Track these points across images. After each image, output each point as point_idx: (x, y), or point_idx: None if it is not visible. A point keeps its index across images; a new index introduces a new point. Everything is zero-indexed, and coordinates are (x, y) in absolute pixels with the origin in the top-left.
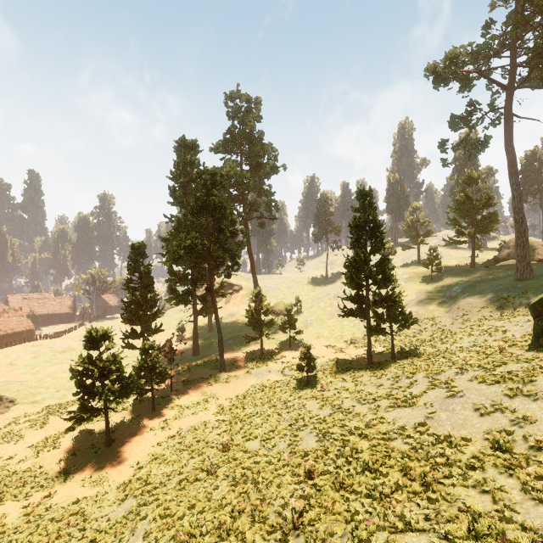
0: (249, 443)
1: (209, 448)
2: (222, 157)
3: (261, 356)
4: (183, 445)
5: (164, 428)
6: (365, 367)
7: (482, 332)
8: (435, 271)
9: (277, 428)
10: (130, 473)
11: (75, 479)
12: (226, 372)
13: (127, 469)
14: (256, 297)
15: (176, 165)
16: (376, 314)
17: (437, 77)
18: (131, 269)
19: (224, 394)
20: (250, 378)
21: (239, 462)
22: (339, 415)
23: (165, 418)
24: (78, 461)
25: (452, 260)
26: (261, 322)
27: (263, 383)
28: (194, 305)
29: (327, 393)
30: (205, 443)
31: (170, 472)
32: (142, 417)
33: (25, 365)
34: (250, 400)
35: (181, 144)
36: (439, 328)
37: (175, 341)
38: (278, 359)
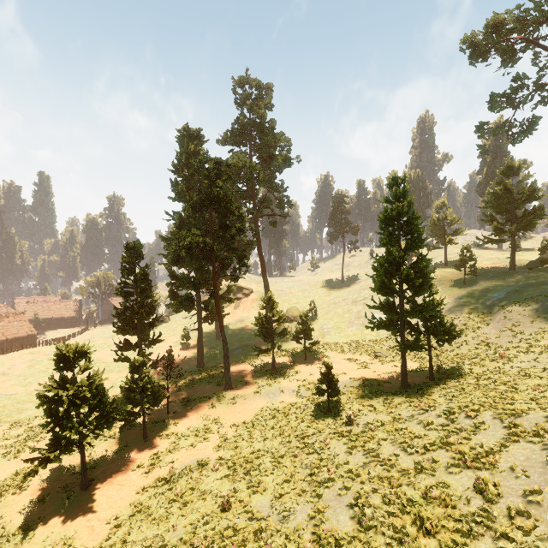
0: (257, 498)
1: (205, 501)
2: (230, 149)
3: (273, 371)
4: (174, 493)
5: (154, 466)
6: (399, 392)
7: (544, 348)
8: (469, 274)
9: (292, 476)
10: (104, 532)
11: (36, 540)
12: (233, 391)
13: (102, 526)
14: (267, 303)
15: (179, 156)
16: (409, 325)
17: (475, 51)
18: (124, 271)
19: (228, 418)
20: (260, 399)
21: (242, 540)
22: (377, 468)
23: (156, 451)
24: (45, 511)
25: (485, 262)
26: (273, 332)
27: (275, 406)
28: (199, 311)
29: (355, 428)
30: (201, 492)
31: (153, 538)
32: (130, 448)
33: (19, 375)
34: (259, 429)
35: (185, 133)
36: (482, 341)
37: (179, 349)
38: (292, 375)
